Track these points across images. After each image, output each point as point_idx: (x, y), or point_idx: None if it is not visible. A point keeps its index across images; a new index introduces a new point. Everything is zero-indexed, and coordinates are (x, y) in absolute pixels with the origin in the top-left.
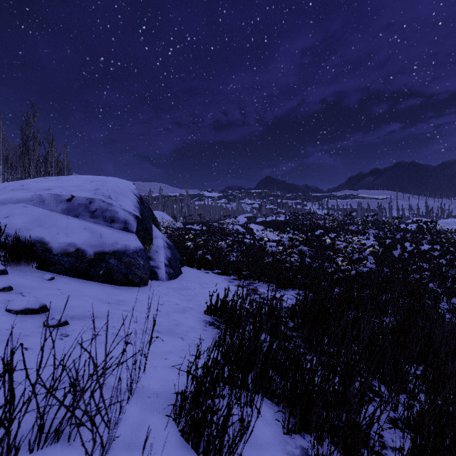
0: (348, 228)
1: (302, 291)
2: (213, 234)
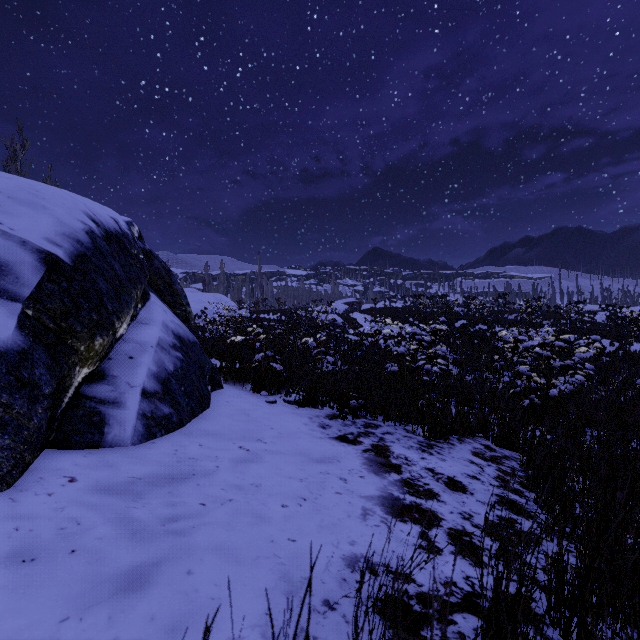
0: (504, 317)
1: (480, 443)
2: (296, 327)
